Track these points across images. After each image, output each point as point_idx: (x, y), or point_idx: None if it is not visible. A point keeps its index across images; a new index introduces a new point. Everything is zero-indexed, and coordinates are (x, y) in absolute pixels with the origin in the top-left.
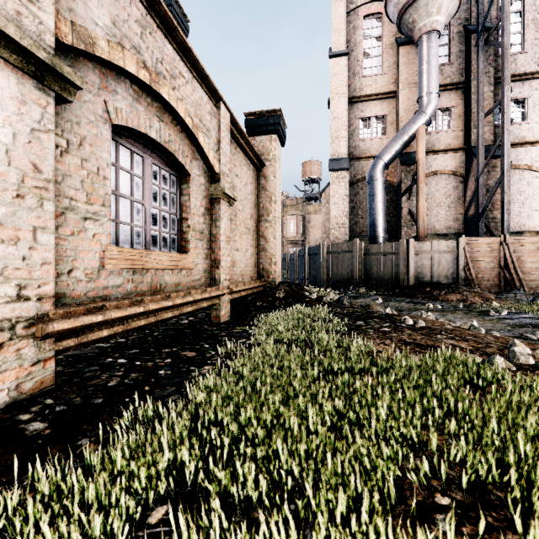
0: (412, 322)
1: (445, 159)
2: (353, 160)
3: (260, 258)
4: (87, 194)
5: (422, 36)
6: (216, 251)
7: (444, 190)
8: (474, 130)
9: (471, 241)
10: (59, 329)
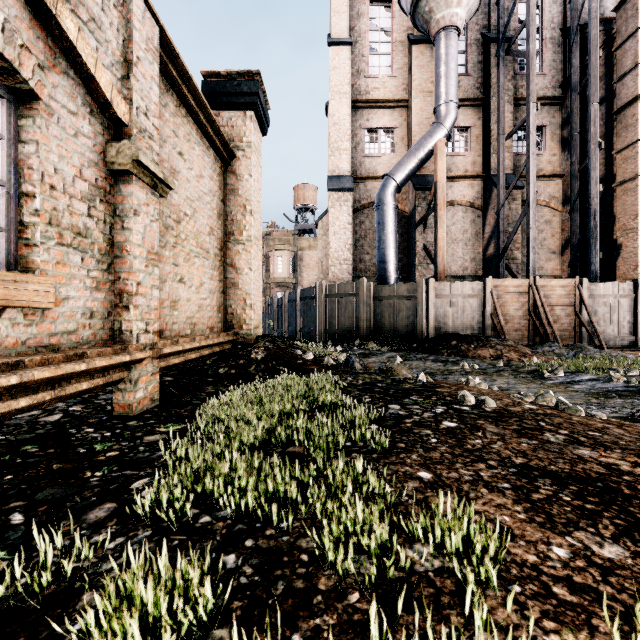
0: (474, 402)
1: (462, 188)
2: (357, 180)
3: (228, 299)
4: None
5: (440, 31)
6: (122, 276)
7: (461, 225)
8: (493, 156)
9: (498, 283)
10: None
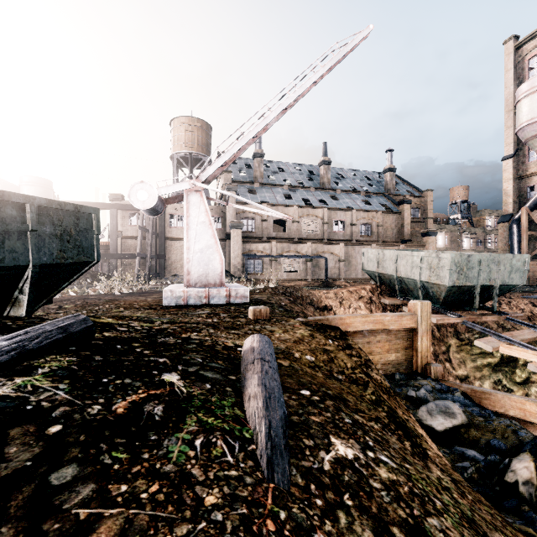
0: None
1: None
2: None
3: None
4: None
5: None
6: None
7: None
8: None
9: (533, 263)
10: None
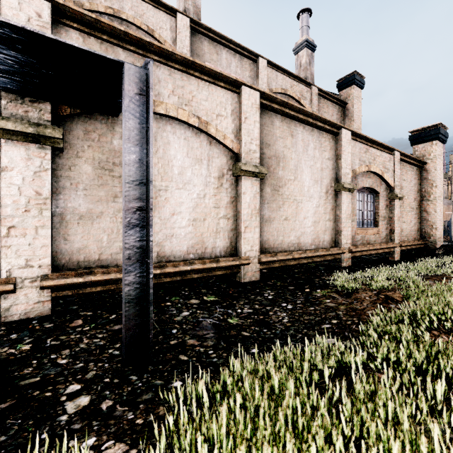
0: None
1: None
2: None
3: (422, 225)
4: (352, 214)
5: None
6: (391, 225)
7: None
8: None
9: None
10: (353, 251)
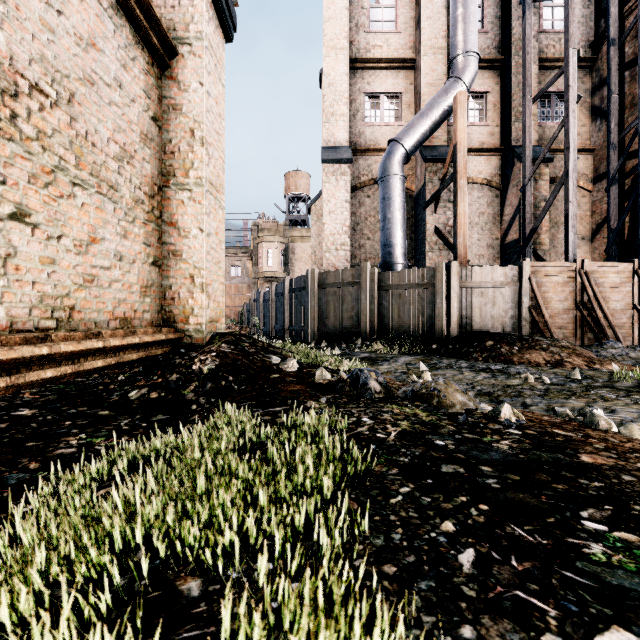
0: None
1: (477, 163)
2: (356, 153)
3: (166, 277)
4: None
5: None
6: None
7: (476, 206)
8: (516, 124)
9: (537, 267)
10: None
